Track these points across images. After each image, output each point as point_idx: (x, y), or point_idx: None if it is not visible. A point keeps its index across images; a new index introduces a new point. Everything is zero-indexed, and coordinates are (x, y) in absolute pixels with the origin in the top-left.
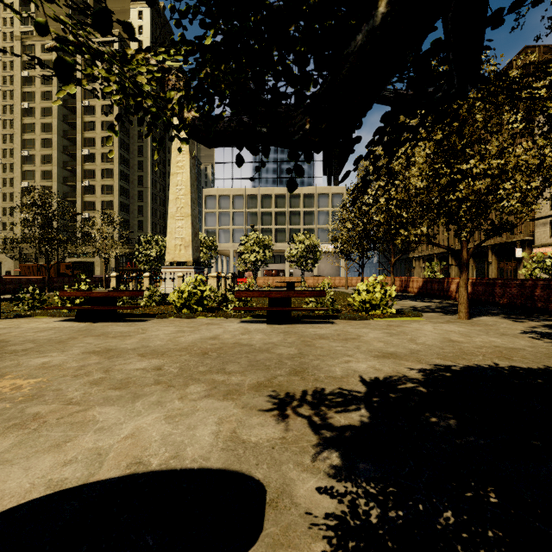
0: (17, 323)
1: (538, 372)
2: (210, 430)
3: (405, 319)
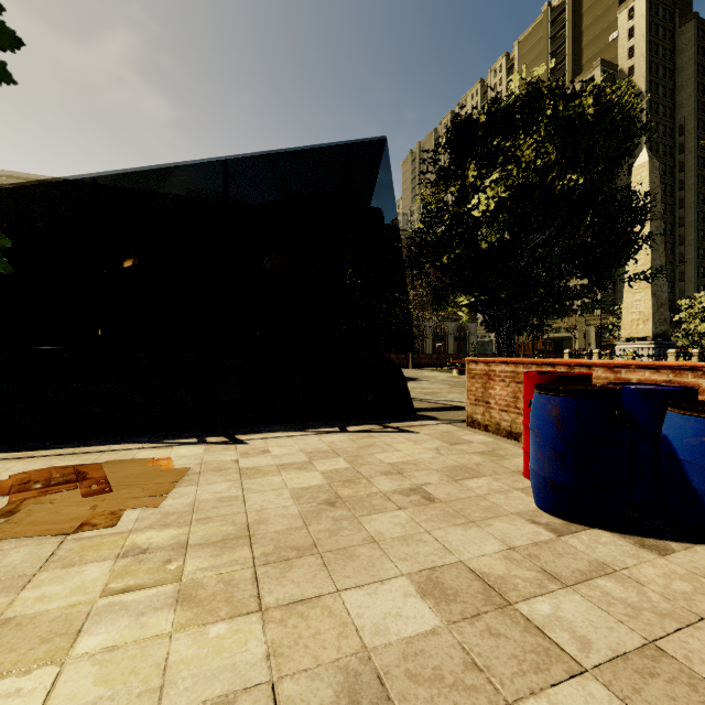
0: None
1: None
2: None
3: None
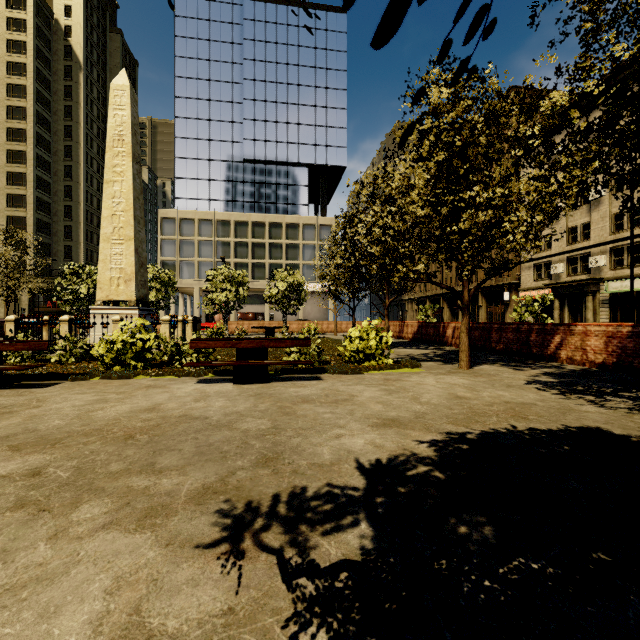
0: None
1: (560, 434)
2: (86, 615)
3: (404, 371)
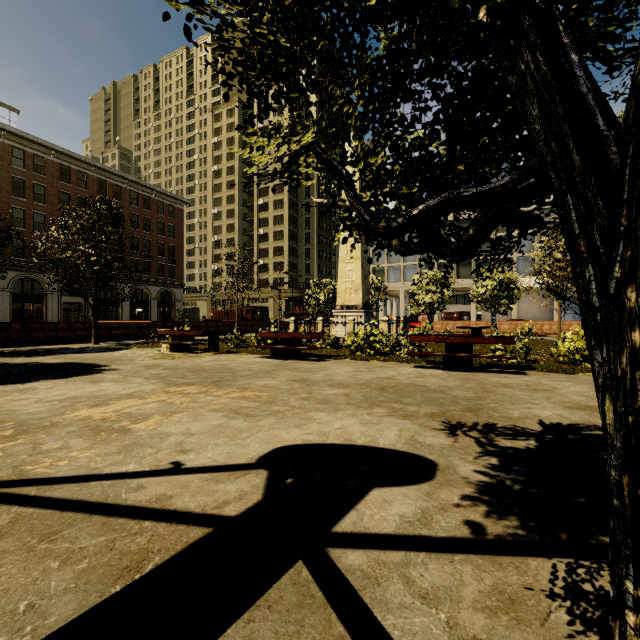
0: (231, 357)
1: None
2: (394, 433)
3: None
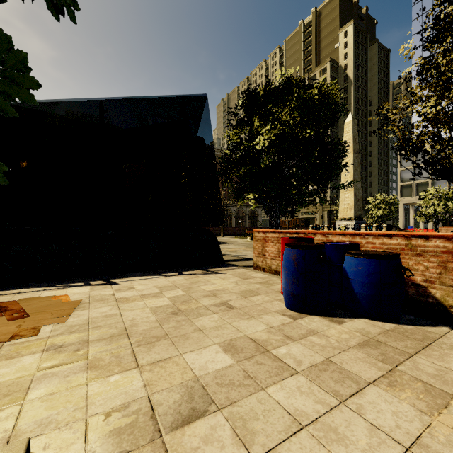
0: None
1: None
2: None
3: None
